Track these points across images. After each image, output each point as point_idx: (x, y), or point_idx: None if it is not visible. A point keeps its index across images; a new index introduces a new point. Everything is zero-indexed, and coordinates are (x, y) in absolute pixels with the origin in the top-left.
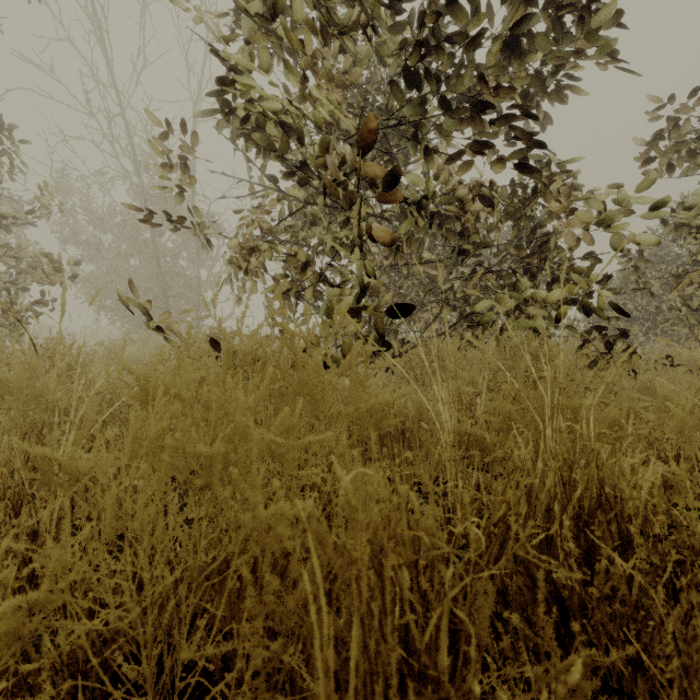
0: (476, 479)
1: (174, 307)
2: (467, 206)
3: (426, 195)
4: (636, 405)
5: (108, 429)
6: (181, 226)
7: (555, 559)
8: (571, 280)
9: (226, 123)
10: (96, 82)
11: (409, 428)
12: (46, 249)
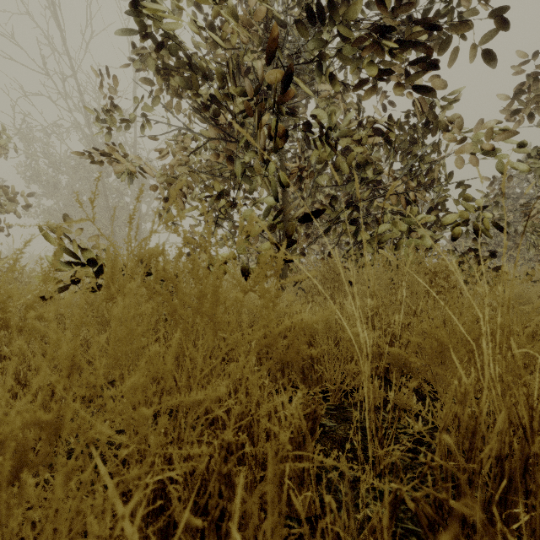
0: (393, 401)
1: (120, 235)
2: (364, 141)
3: (330, 125)
4: (534, 318)
5: (5, 348)
6: (111, 158)
7: (513, 521)
8: (446, 210)
9: (151, 64)
10: (54, 50)
11: (317, 341)
12: (20, 190)
